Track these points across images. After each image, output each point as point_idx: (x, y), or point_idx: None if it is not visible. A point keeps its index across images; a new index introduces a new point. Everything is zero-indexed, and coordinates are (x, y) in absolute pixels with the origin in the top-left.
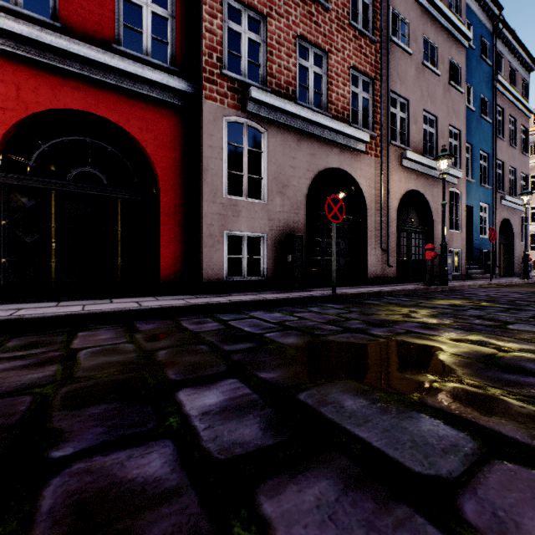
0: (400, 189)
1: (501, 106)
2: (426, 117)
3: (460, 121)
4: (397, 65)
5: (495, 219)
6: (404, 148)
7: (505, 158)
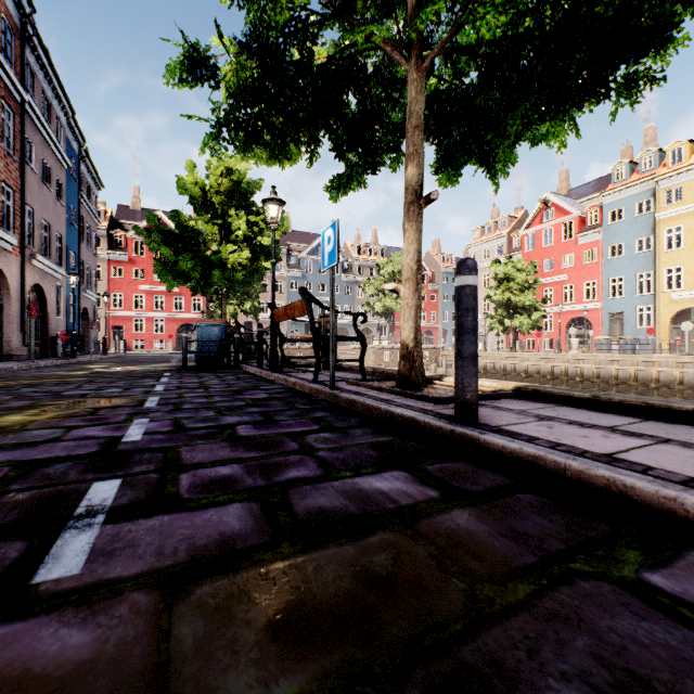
0: (30, 282)
1: (84, 215)
2: (44, 223)
3: (63, 229)
4: (29, 181)
5: (80, 307)
6: (33, 250)
7: (85, 258)
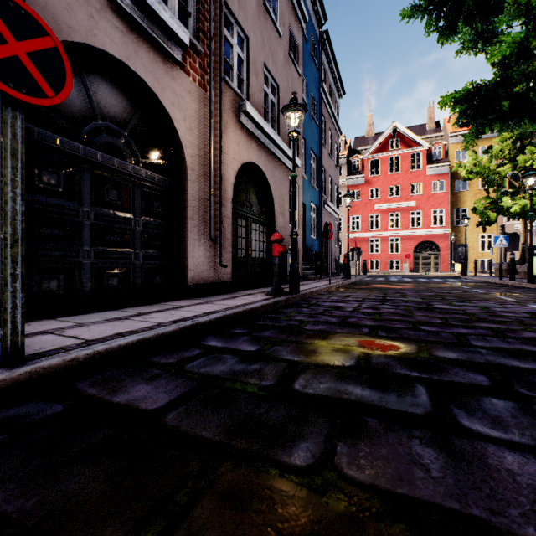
0: (238, 155)
1: (324, 115)
2: (268, 78)
3: None
4: None
5: (321, 221)
6: (243, 98)
7: (326, 166)
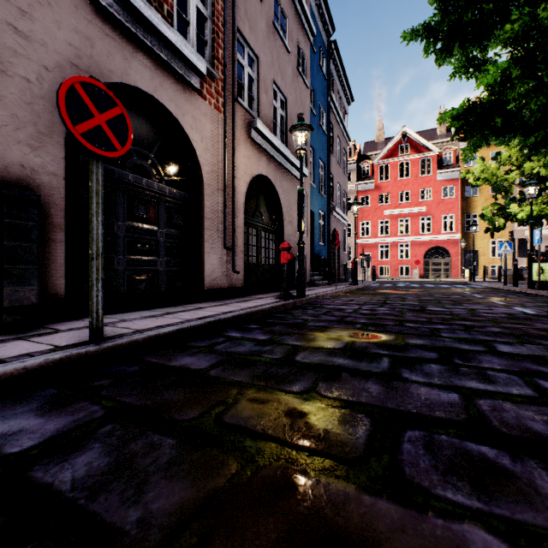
0: (250, 169)
1: (333, 124)
2: (277, 94)
3: (306, 117)
4: (246, 0)
5: (329, 228)
6: (254, 116)
7: (335, 173)
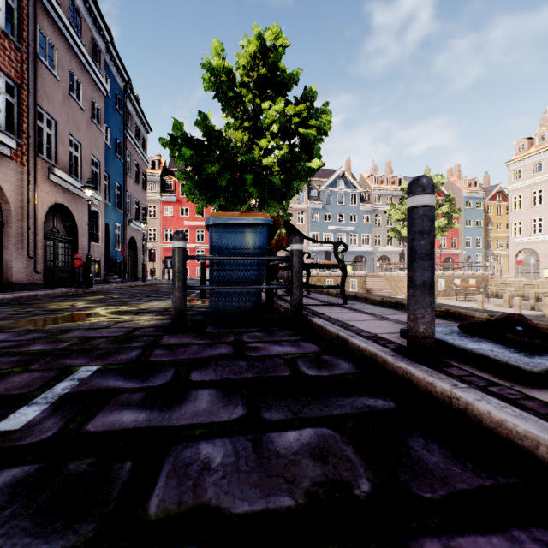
0: (48, 201)
1: (130, 151)
2: (73, 141)
3: (101, 154)
4: (45, 84)
5: (126, 237)
6: (52, 164)
7: (133, 191)
